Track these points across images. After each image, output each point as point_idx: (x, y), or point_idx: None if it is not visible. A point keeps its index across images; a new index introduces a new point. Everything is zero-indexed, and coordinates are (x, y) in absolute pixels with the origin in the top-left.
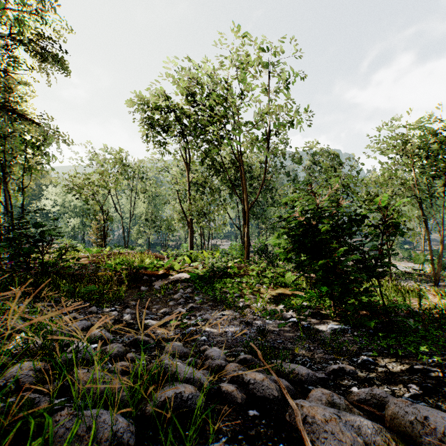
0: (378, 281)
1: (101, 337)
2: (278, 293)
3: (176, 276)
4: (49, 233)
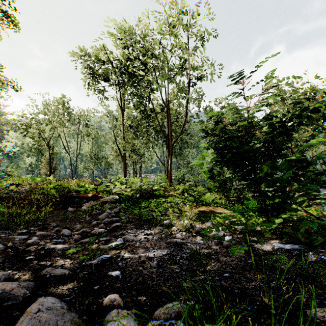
0: None
1: None
2: (201, 210)
3: (106, 198)
4: None
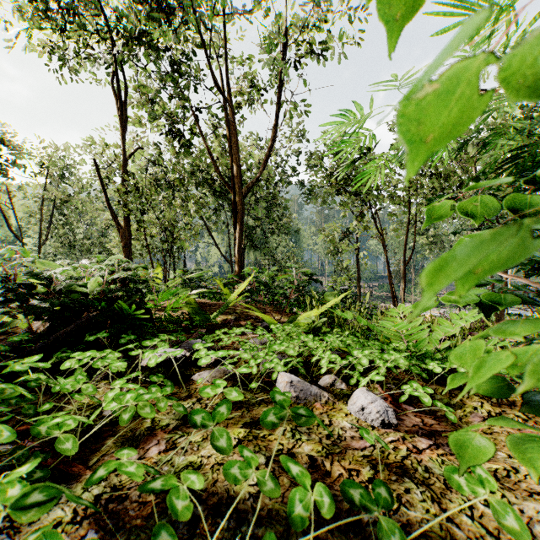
0: None
1: None
2: None
3: None
4: None
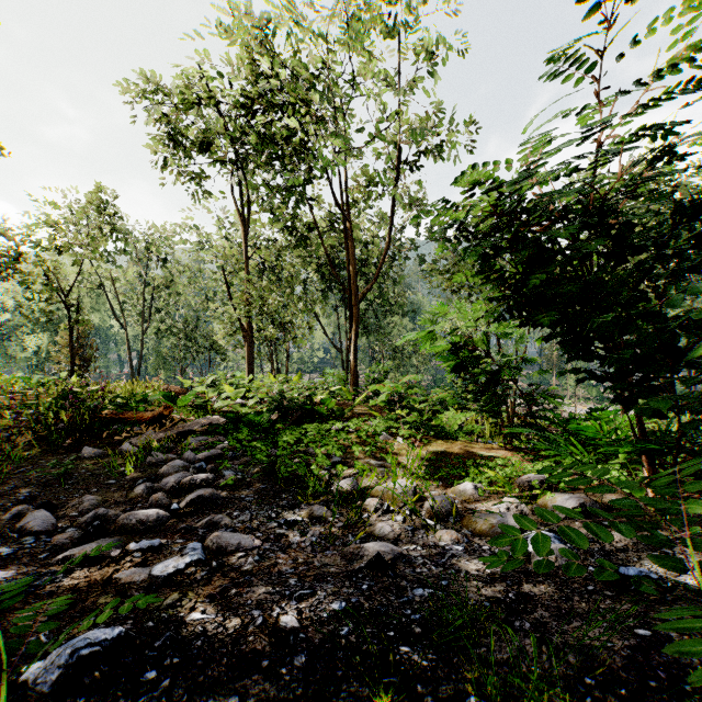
0: None
1: None
2: (436, 451)
3: (194, 422)
4: None
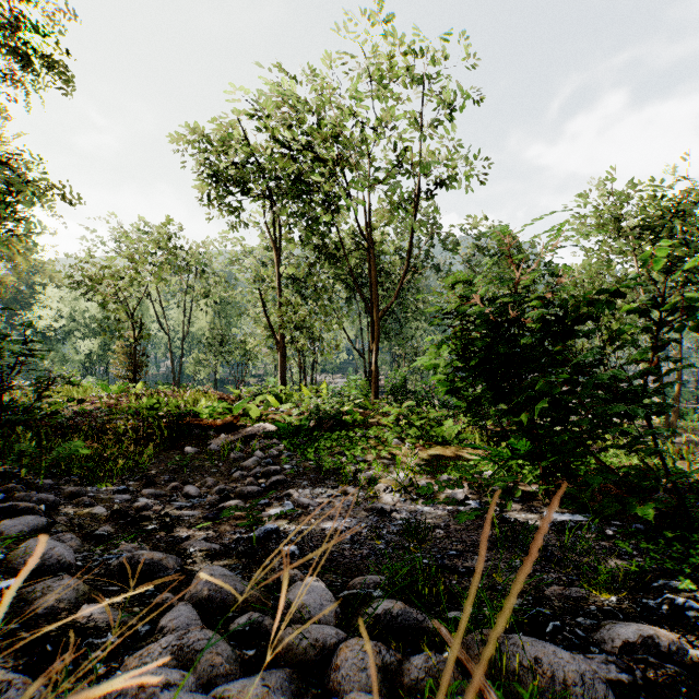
0: (649, 424)
1: (40, 558)
2: (433, 454)
3: (252, 428)
4: (8, 347)
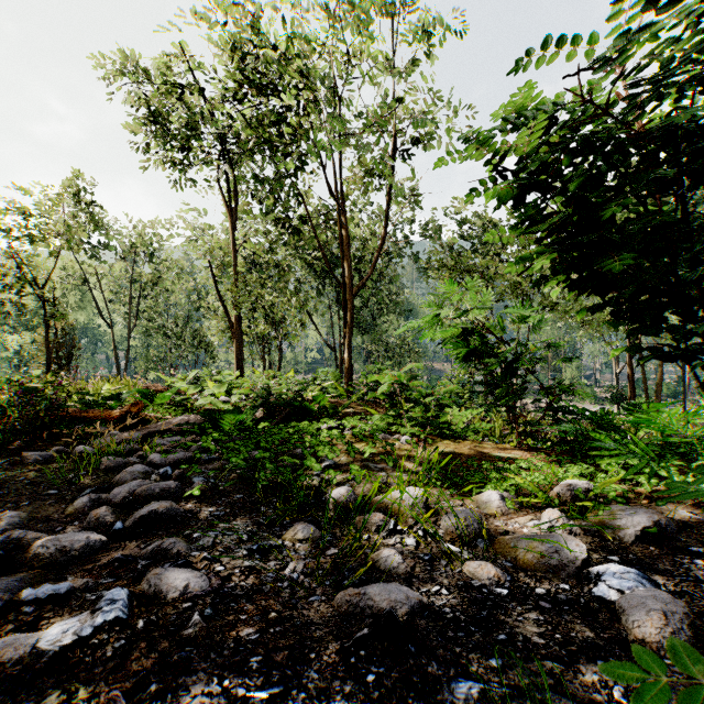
0: None
1: None
2: (443, 452)
3: (169, 421)
4: None
